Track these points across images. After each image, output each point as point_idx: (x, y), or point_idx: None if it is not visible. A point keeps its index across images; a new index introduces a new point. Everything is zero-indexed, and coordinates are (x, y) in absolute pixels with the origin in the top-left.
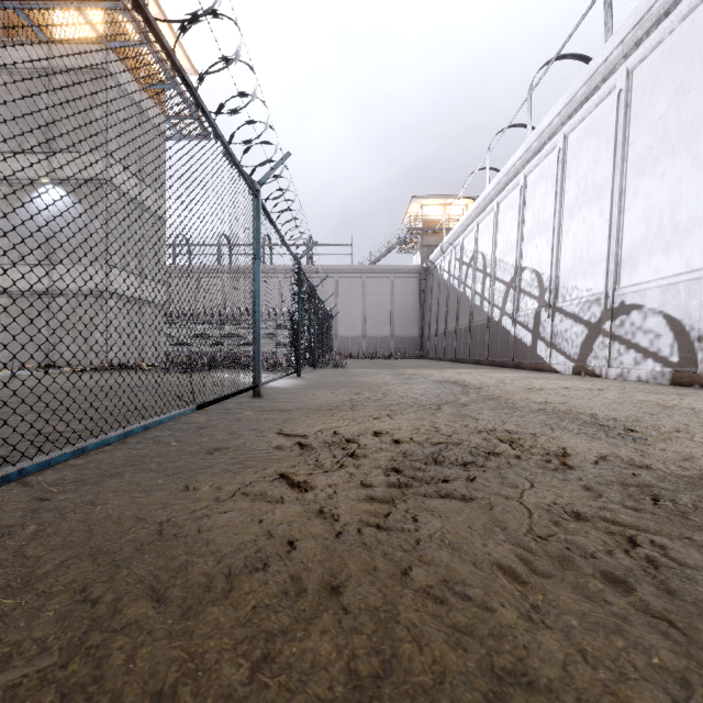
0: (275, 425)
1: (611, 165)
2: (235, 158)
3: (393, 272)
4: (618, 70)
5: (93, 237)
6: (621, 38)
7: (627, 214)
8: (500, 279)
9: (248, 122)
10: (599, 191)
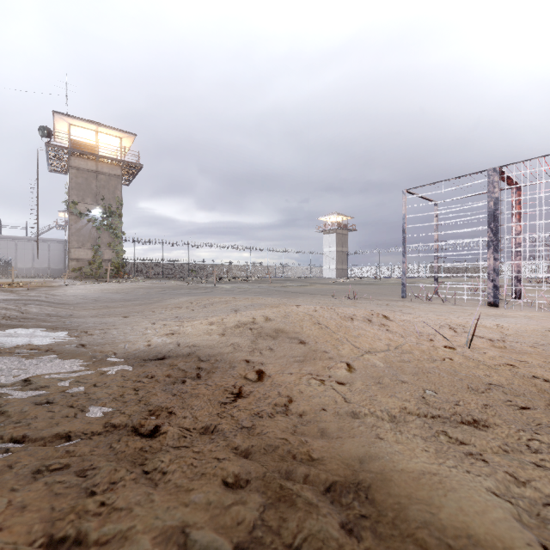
0: None
1: None
2: None
3: (50, 241)
4: None
5: None
6: None
7: None
8: None
9: None
10: None
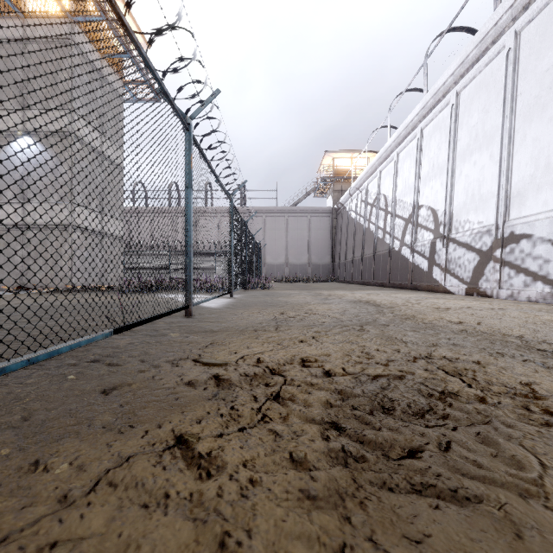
0: (196, 350)
1: (500, 114)
2: (163, 86)
3: (310, 212)
4: (507, 32)
5: (60, 180)
6: (510, 4)
7: (516, 156)
8: (399, 216)
9: (180, 59)
10: (489, 138)
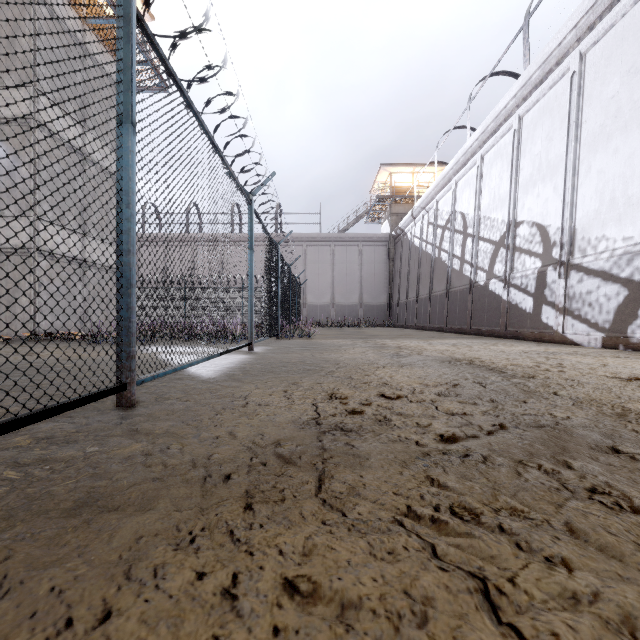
0: None
1: None
2: None
3: (362, 241)
4: None
5: (19, 186)
6: None
7: None
8: (485, 238)
9: None
10: None
